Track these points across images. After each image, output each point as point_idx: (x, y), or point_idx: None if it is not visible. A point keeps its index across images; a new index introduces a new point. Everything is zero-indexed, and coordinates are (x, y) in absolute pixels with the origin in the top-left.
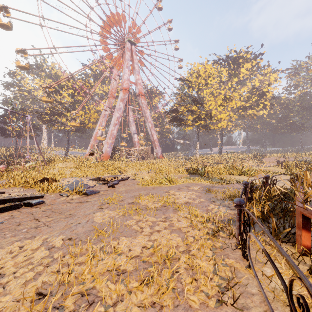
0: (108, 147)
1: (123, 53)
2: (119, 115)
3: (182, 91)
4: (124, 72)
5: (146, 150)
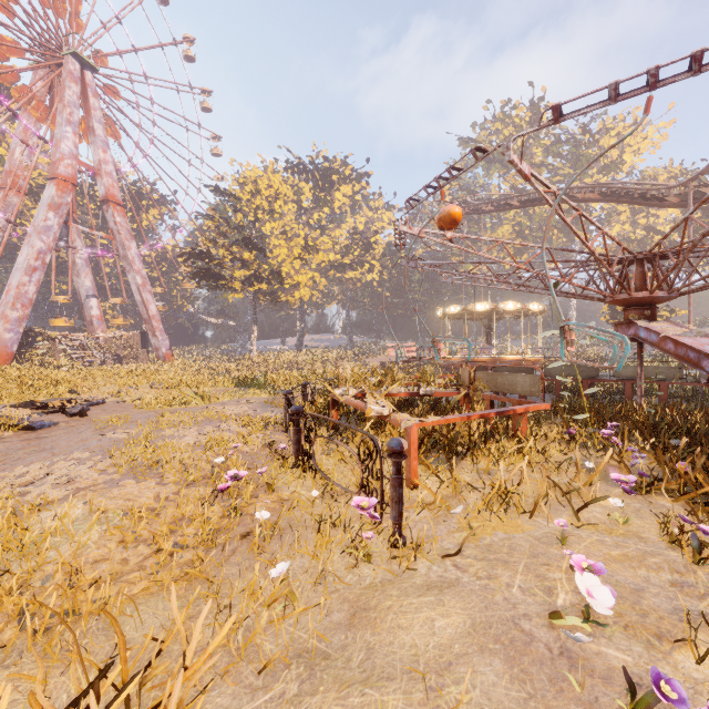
0: (10, 330)
1: (55, 79)
2: (44, 246)
3: (220, 215)
4: (61, 134)
5: (127, 340)
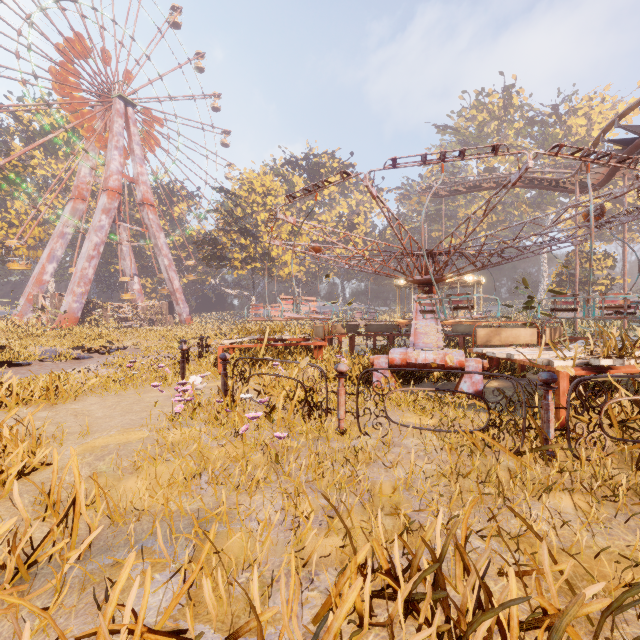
0: (76, 301)
1: (107, 115)
2: (99, 241)
3: (226, 209)
4: (111, 157)
5: (158, 308)
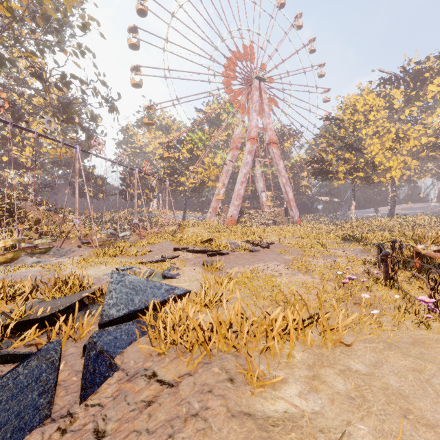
0: (235, 210)
1: (249, 93)
2: (246, 171)
3: (329, 133)
4: (252, 117)
5: (278, 212)
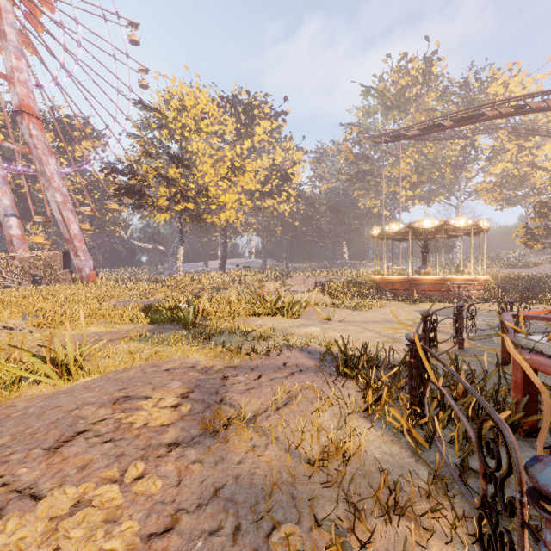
0: None
1: None
2: None
3: (145, 134)
4: None
5: (47, 260)
